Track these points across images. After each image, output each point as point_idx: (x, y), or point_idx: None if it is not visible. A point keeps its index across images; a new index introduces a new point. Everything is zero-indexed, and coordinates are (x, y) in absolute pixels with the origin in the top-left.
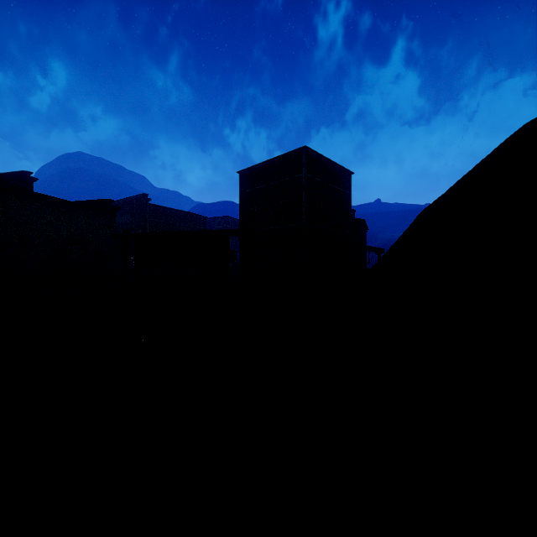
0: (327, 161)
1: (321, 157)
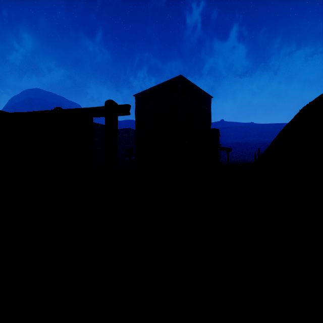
0: (195, 87)
1: (191, 84)
